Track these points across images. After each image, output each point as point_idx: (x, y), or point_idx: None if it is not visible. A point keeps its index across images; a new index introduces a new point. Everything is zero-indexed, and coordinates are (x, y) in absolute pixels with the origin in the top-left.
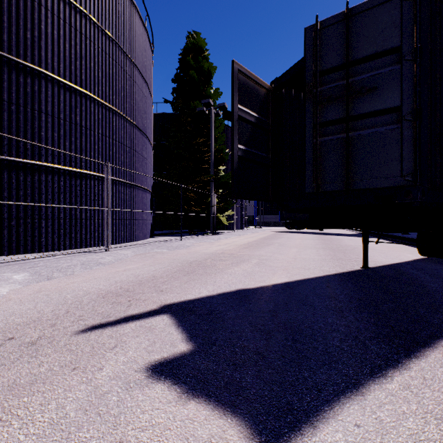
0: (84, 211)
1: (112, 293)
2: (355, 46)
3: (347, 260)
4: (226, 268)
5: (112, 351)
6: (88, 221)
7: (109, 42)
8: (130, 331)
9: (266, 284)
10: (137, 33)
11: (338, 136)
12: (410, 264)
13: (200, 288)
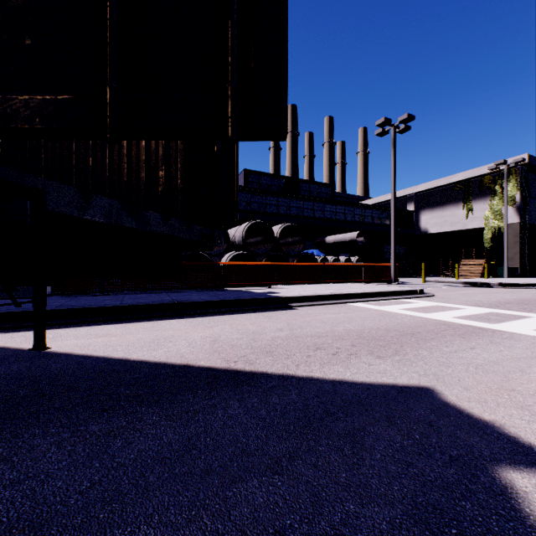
0: None
1: None
2: None
3: None
4: None
5: None
6: None
7: None
8: None
9: None
10: None
11: None
12: None
13: None
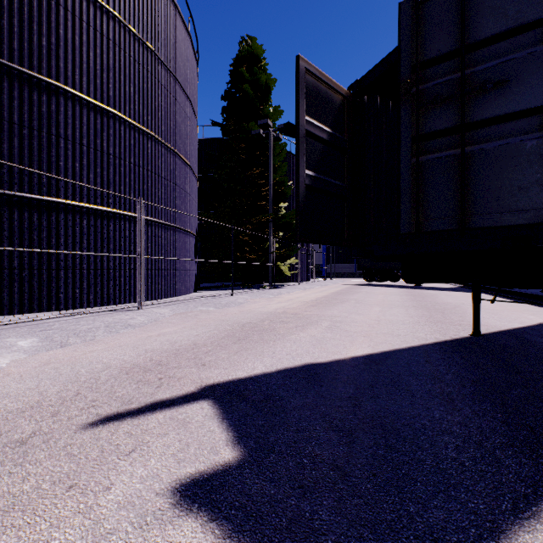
0: (112, 259)
1: (139, 367)
2: (474, 23)
3: (448, 323)
4: (289, 334)
5: (127, 459)
6: (118, 272)
7: (143, 50)
8: (156, 426)
9: (342, 357)
10: (178, 38)
11: (448, 152)
12: (536, 330)
13: (254, 361)
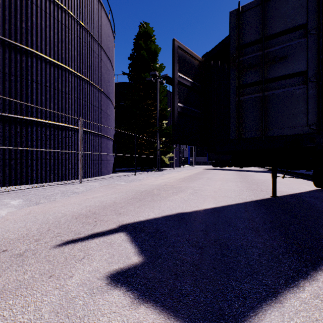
0: (64, 154)
1: (83, 215)
2: (269, 25)
3: (259, 190)
4: (168, 196)
5: (80, 262)
6: (67, 161)
7: (82, 30)
8: (95, 246)
9: (198, 209)
10: (103, 23)
11: (255, 95)
12: (308, 194)
13: (149, 211)
